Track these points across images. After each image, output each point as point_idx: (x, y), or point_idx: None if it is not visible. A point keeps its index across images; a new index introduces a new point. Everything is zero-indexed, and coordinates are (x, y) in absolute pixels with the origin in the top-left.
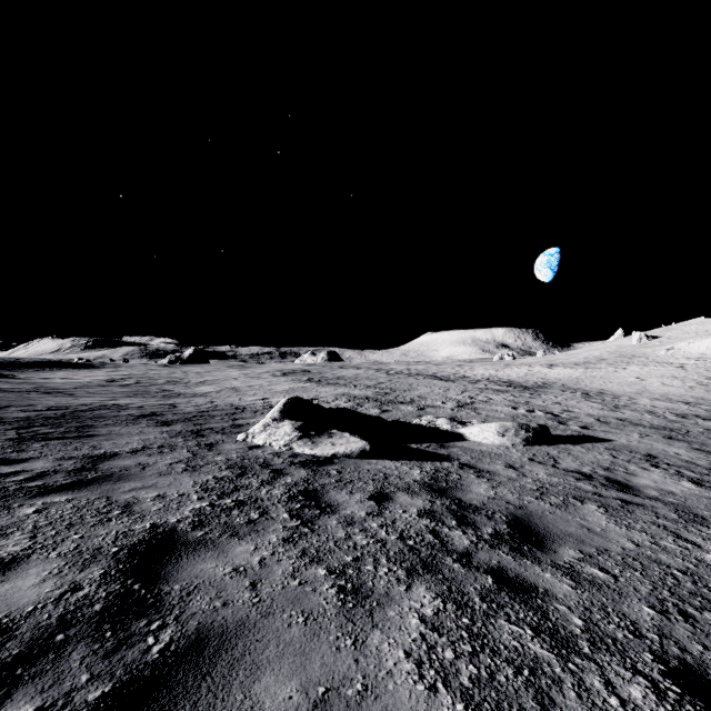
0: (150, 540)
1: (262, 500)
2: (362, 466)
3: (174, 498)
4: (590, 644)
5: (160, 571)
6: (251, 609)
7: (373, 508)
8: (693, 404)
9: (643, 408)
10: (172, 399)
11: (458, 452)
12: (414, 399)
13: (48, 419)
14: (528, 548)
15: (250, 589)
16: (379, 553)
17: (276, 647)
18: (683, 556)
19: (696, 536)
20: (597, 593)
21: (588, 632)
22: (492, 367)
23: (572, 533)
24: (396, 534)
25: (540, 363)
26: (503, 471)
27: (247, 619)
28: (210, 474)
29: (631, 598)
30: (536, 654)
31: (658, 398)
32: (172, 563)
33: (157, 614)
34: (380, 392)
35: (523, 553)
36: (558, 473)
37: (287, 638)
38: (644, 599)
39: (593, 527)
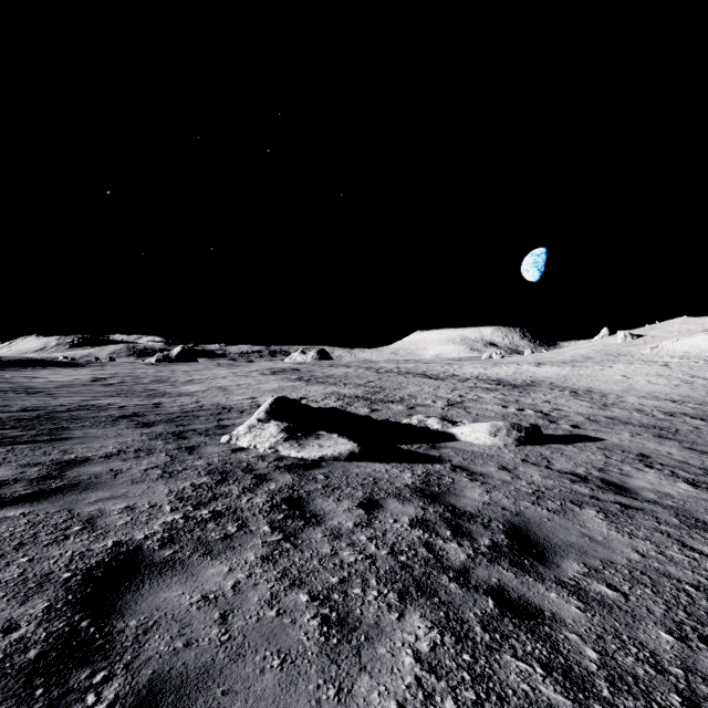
0: (110, 562)
1: (242, 510)
2: (351, 469)
3: (145, 509)
4: (609, 685)
5: (116, 602)
6: (218, 650)
7: (362, 517)
8: (680, 402)
9: (631, 406)
10: (157, 398)
11: (449, 453)
12: (404, 398)
13: (20, 421)
14: (529, 562)
15: (219, 623)
16: (368, 572)
17: (244, 702)
18: (692, 567)
19: (701, 543)
20: (608, 617)
21: (605, 668)
22: (481, 365)
23: (574, 543)
24: (386, 549)
25: (528, 362)
26: (497, 473)
27: (212, 664)
28: (187, 481)
29: (646, 621)
30: (549, 701)
31: (645, 396)
32: (132, 591)
33: (103, 661)
34: (370, 391)
35: (525, 569)
36: (552, 475)
37: (258, 689)
38: (660, 622)
39: (595, 535)
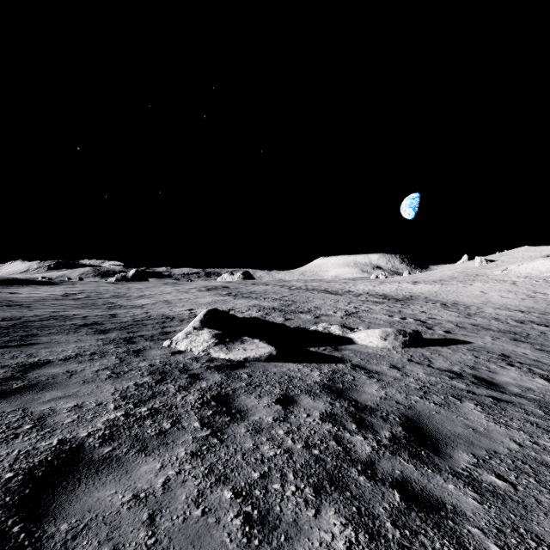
0: (52, 460)
1: (176, 407)
2: (270, 368)
3: (91, 407)
4: None
5: (51, 503)
6: None
7: (280, 412)
8: (527, 312)
9: (490, 315)
10: (114, 310)
11: (349, 354)
12: (311, 309)
13: None
14: (425, 453)
15: (147, 524)
16: (286, 467)
17: None
18: None
19: None
20: (503, 508)
21: None
22: (370, 283)
23: (460, 434)
24: (301, 442)
25: (407, 281)
26: (389, 371)
27: None
28: (132, 381)
29: (537, 512)
30: None
31: (499, 307)
32: (67, 491)
33: None
34: (284, 304)
35: (422, 460)
36: (434, 373)
37: None
38: (549, 513)
39: (477, 426)
